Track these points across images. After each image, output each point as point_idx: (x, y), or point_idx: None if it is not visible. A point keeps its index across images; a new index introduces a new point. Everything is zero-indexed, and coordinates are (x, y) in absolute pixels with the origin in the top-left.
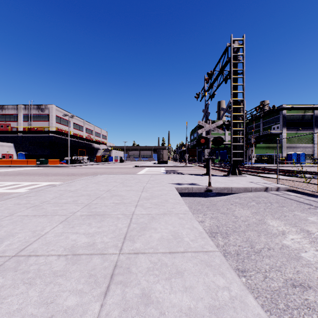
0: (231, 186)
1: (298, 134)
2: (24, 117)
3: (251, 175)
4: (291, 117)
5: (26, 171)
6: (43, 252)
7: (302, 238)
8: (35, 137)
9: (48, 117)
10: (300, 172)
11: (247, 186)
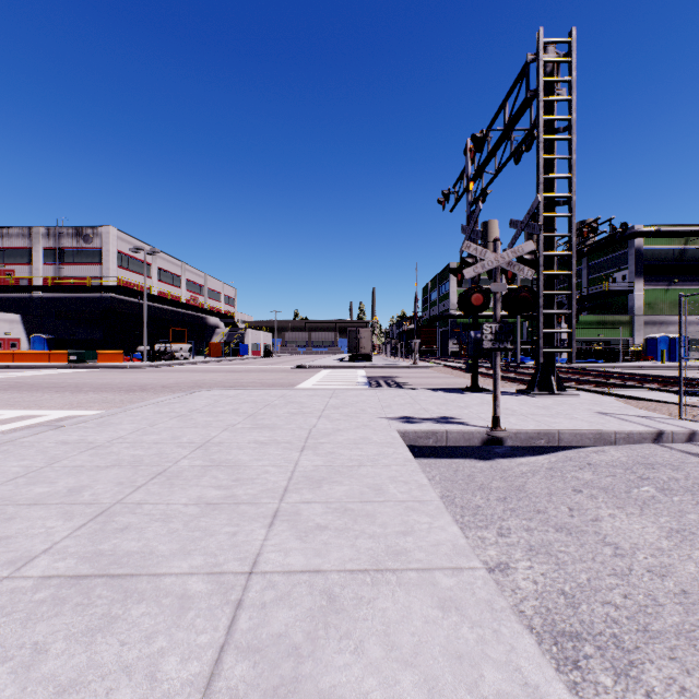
0: (556, 426)
1: (672, 293)
2: (45, 255)
3: (586, 391)
4: (655, 254)
5: (34, 379)
6: None
7: None
8: (70, 300)
9: (101, 255)
10: None
11: (602, 426)
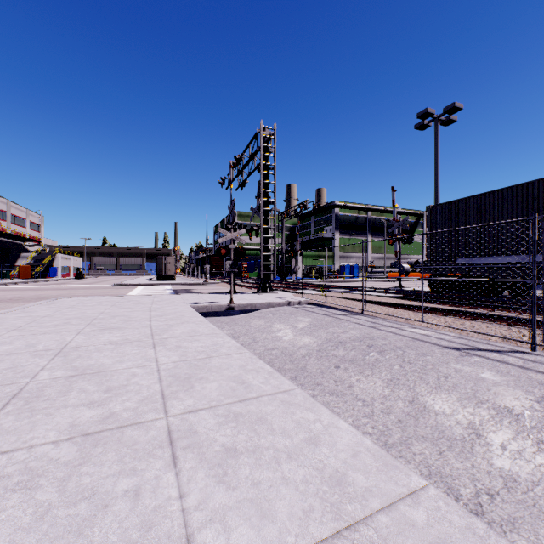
0: (255, 302)
1: (352, 240)
2: None
3: (285, 291)
4: (345, 218)
5: None
6: (88, 345)
7: (290, 330)
8: None
9: None
10: (336, 287)
11: (272, 301)
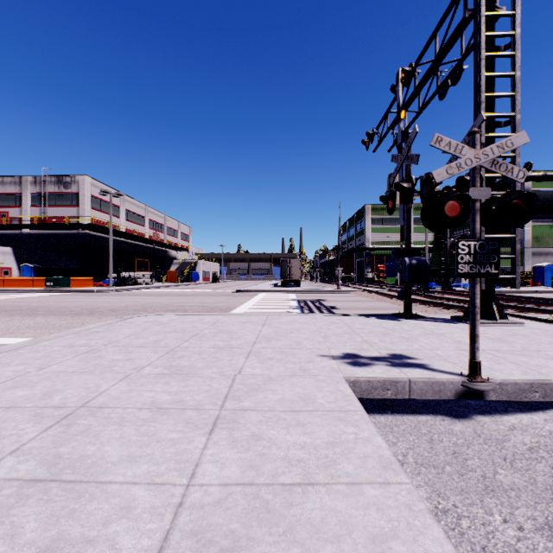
0: (549, 373)
1: None
2: (32, 199)
3: (522, 317)
4: (541, 195)
5: (4, 303)
6: None
7: None
8: (52, 236)
9: (78, 198)
10: None
11: None
